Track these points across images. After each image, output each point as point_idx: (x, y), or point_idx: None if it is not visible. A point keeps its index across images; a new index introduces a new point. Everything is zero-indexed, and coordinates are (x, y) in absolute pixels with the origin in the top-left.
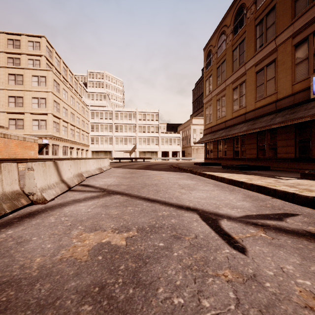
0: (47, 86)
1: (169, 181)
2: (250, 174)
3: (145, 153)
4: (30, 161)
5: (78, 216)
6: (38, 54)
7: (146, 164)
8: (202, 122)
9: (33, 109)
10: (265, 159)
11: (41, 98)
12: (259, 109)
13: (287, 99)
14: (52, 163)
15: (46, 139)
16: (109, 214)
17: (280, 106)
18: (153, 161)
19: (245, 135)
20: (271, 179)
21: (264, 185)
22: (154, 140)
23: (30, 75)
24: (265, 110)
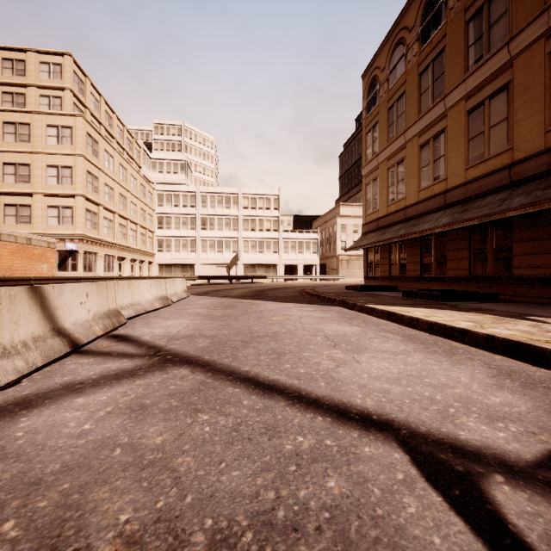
0: (74, 144)
1: (302, 327)
2: (467, 310)
3: (256, 268)
4: (36, 282)
5: (41, 456)
6: (59, 87)
7: (257, 287)
8: (357, 213)
9: (49, 186)
10: (487, 280)
11: (63, 166)
12: (475, 182)
13: (534, 161)
14: (24, 291)
15: (72, 242)
16: (135, 446)
17: (520, 174)
18: (270, 283)
19: (444, 232)
20: (524, 323)
21: (524, 341)
22: (272, 244)
23: (43, 125)
24: (487, 184)
